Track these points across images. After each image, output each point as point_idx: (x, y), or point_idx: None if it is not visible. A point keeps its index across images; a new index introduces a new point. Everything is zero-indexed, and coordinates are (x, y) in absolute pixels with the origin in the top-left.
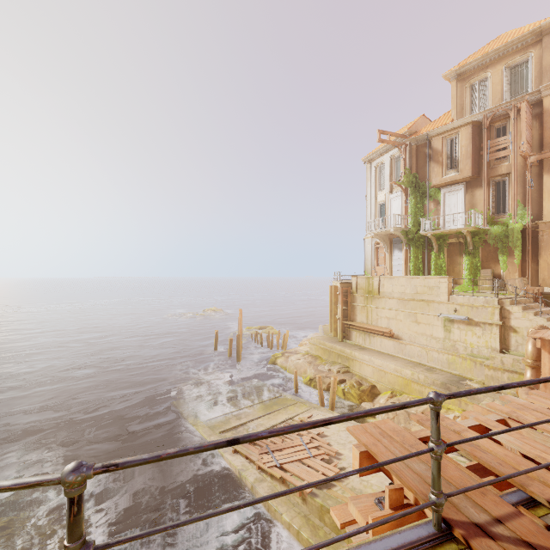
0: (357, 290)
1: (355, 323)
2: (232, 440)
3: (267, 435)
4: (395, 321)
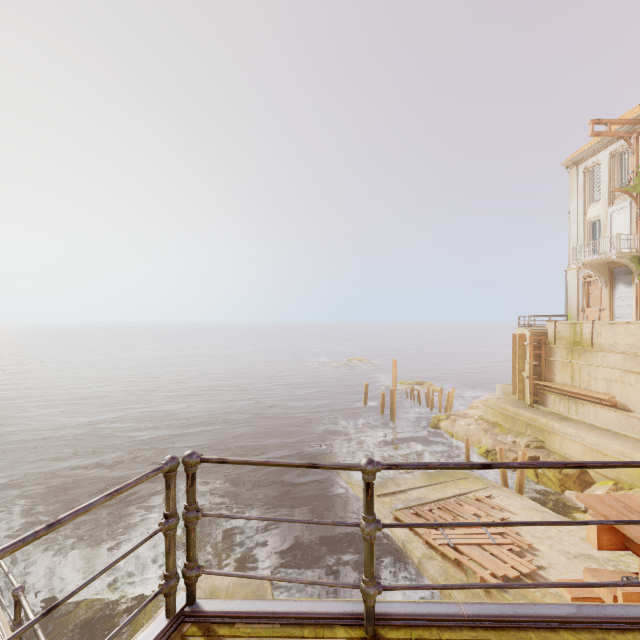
0: (555, 339)
1: (552, 384)
2: (485, 464)
3: (517, 466)
4: (620, 385)
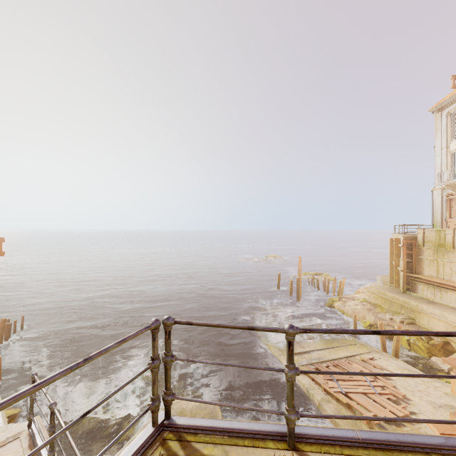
0: (423, 242)
1: (421, 276)
2: (375, 331)
3: (400, 333)
4: None
